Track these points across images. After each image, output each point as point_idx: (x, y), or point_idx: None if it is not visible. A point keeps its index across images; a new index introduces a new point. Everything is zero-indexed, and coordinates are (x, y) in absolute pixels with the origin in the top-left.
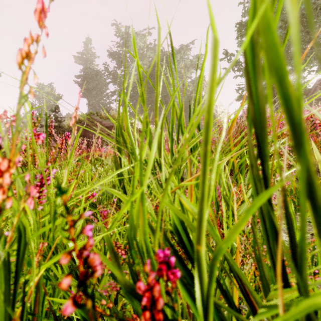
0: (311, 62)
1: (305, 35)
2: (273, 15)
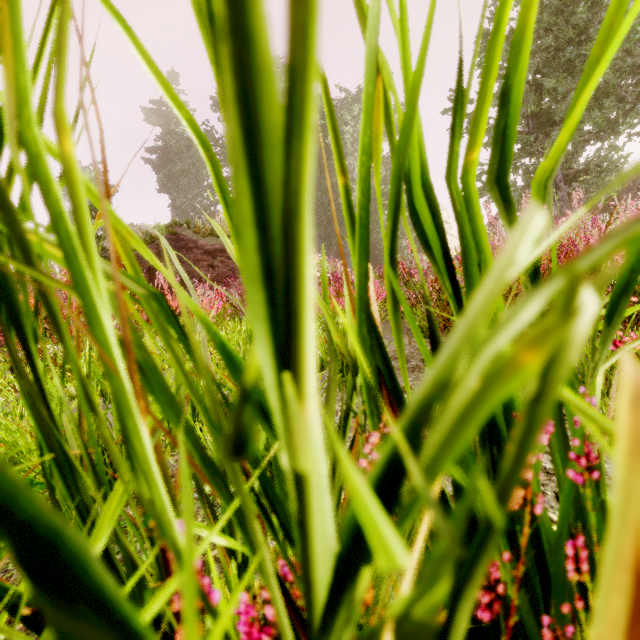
0: (637, 114)
1: (624, 58)
2: (555, 17)
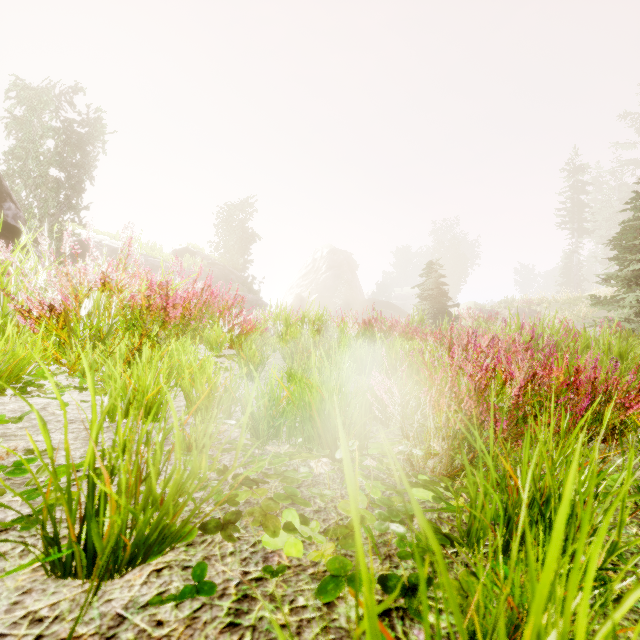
0: None
1: None
2: None
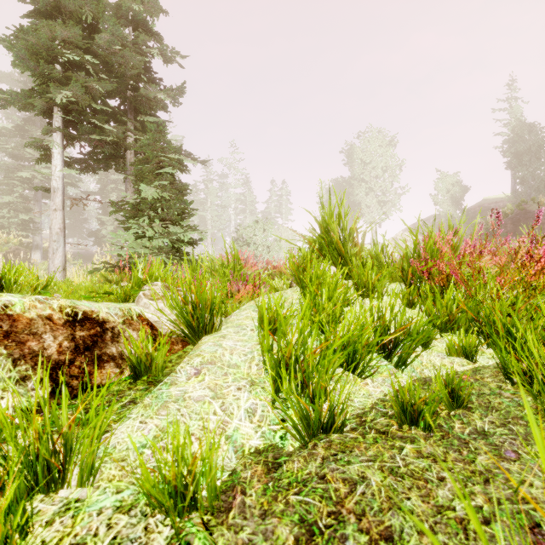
0: None
1: None
2: None
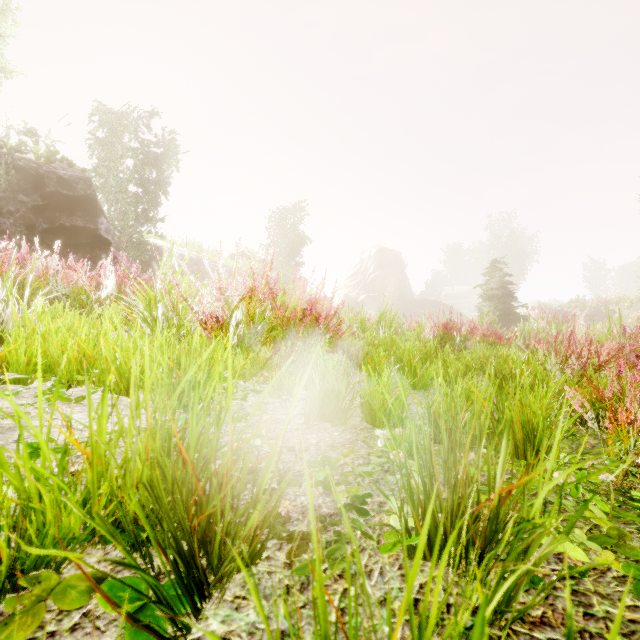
0: None
1: None
2: None
